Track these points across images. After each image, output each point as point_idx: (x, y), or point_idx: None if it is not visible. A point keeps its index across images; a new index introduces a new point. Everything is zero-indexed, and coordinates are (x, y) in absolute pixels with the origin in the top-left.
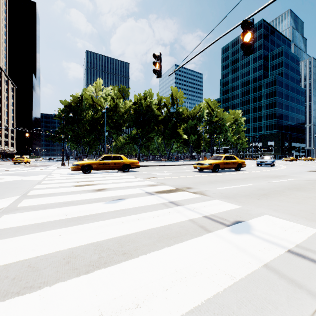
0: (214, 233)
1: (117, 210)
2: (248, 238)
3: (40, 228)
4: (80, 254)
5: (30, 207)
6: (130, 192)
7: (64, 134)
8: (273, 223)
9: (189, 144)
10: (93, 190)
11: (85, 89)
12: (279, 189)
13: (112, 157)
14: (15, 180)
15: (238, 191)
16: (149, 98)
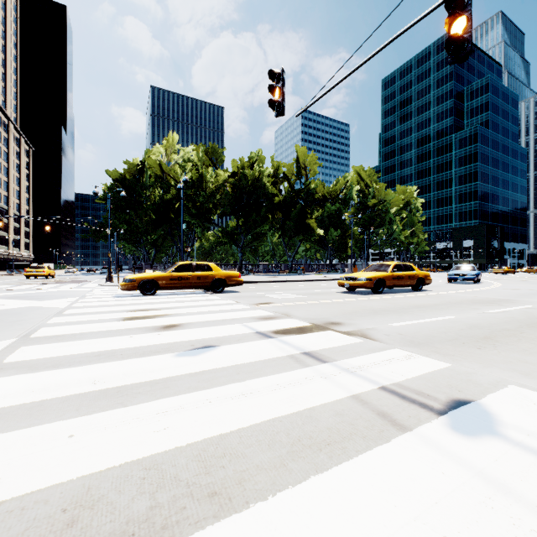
0: (416, 433)
1: (199, 371)
2: (498, 448)
3: (32, 415)
4: (106, 493)
5: (27, 364)
6: (226, 332)
7: (113, 228)
8: (536, 407)
9: (327, 245)
10: (156, 327)
11: (149, 150)
12: (509, 326)
13: (194, 267)
14: (18, 308)
15: (433, 330)
16: (259, 165)
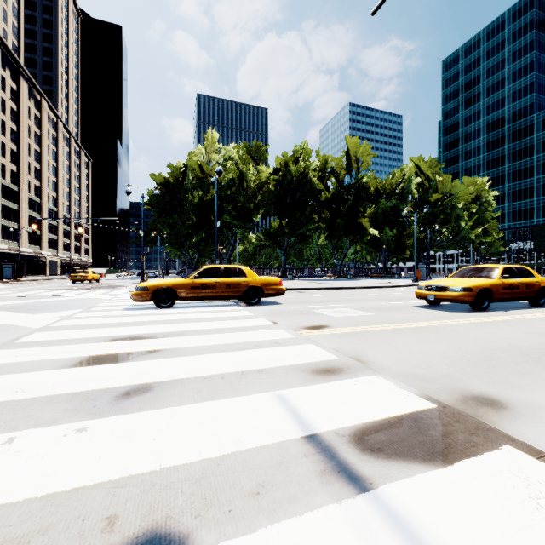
0: None
1: None
2: None
3: None
4: None
5: None
6: (233, 436)
7: (158, 232)
8: None
9: (381, 247)
10: (104, 394)
11: (192, 153)
12: None
13: (223, 271)
14: None
15: None
16: (304, 160)
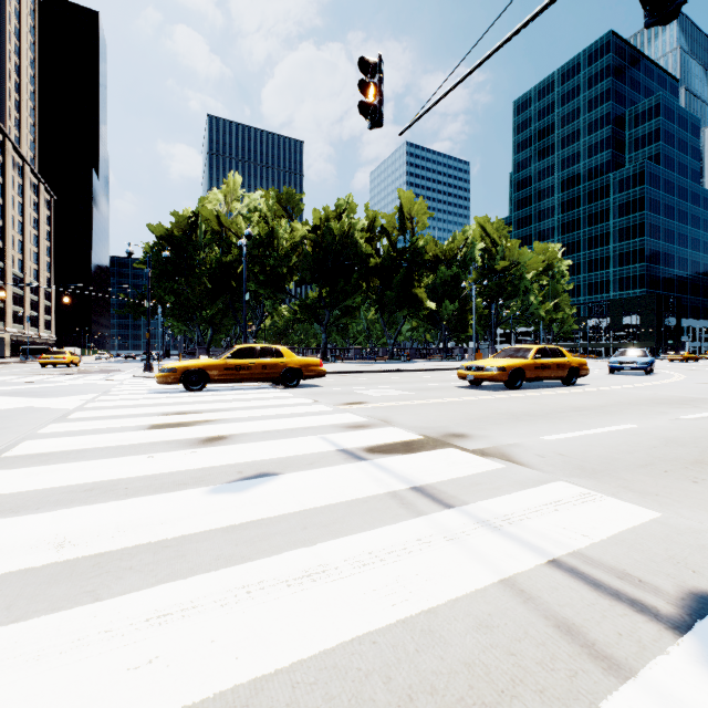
0: (646, 684)
1: (242, 521)
2: None
3: None
4: None
5: None
6: (294, 450)
7: (157, 301)
8: None
9: (440, 323)
10: (192, 440)
11: (204, 198)
12: None
13: (258, 352)
14: (9, 410)
15: (610, 448)
16: (349, 216)
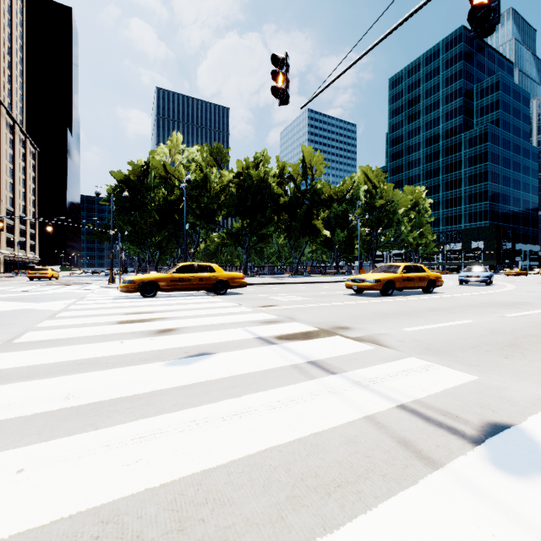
0: (449, 471)
1: (190, 383)
2: None
3: None
4: None
5: (0, 374)
6: (225, 338)
7: (117, 229)
8: None
9: (333, 247)
10: (150, 331)
11: (153, 151)
12: (534, 332)
13: (196, 268)
14: (11, 311)
15: (451, 336)
16: (264, 166)
